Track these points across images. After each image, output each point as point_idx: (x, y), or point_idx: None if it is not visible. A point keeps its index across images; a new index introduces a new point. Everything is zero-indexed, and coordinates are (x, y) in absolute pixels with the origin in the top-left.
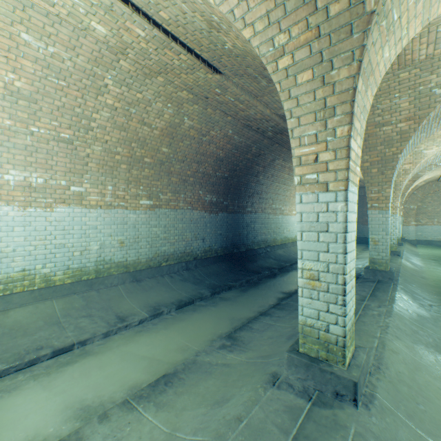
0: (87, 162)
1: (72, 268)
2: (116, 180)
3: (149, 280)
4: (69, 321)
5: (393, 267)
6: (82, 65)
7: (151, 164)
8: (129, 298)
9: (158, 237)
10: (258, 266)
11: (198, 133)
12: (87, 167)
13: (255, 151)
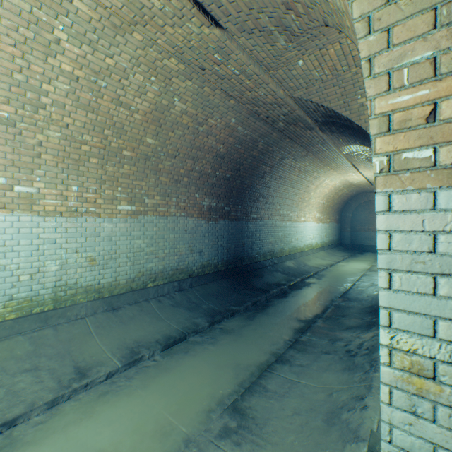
0: (39, 153)
1: (16, 298)
2: (84, 179)
3: (130, 308)
4: (1, 381)
5: None
6: (14, 2)
7: (133, 159)
8: (99, 335)
9: (143, 251)
10: (265, 282)
11: (193, 120)
12: (40, 160)
13: (263, 147)
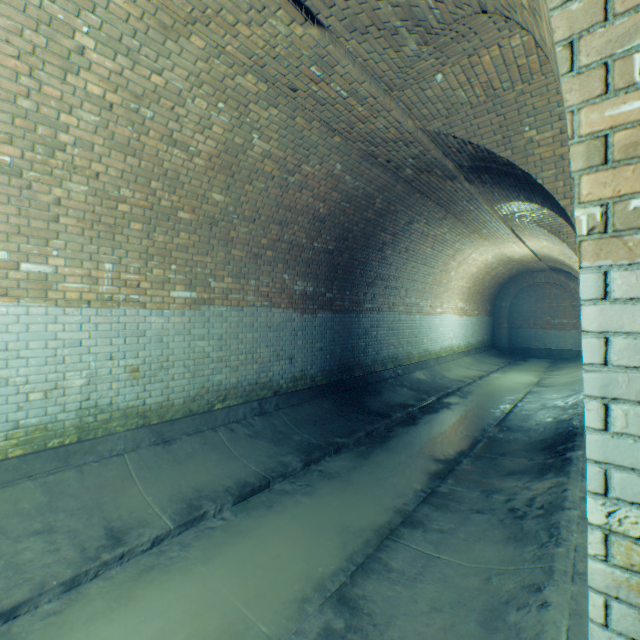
0: (56, 216)
1: (24, 425)
2: (122, 253)
3: (188, 440)
4: None
5: None
6: None
7: (193, 223)
8: (144, 480)
9: (208, 357)
10: (385, 402)
11: (280, 167)
12: (58, 226)
13: (381, 205)
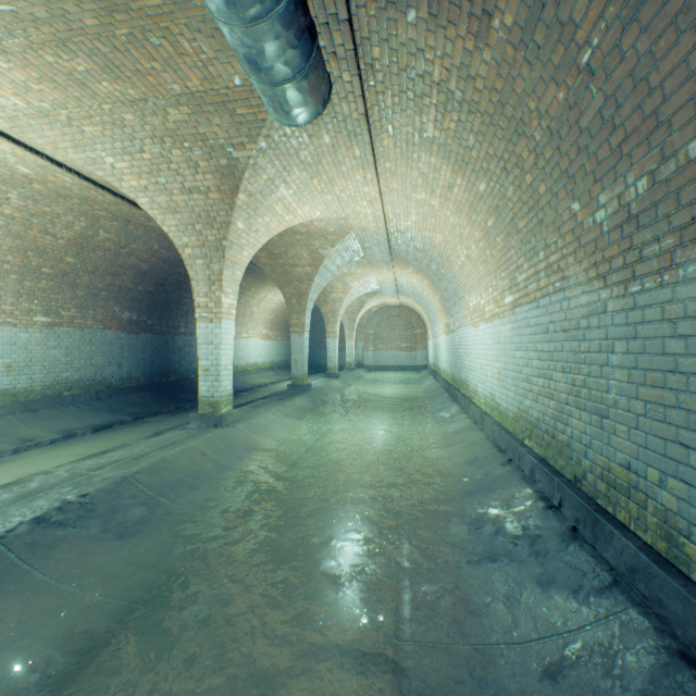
0: None
1: None
2: (3, 293)
3: (50, 410)
4: None
5: (320, 385)
6: None
7: (52, 275)
8: (28, 426)
9: (59, 361)
10: (194, 395)
11: (117, 245)
12: None
13: None
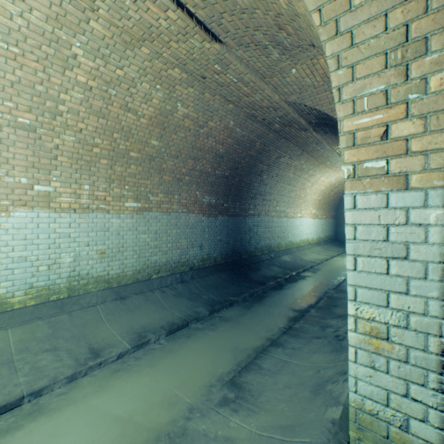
0: (55, 156)
1: (36, 286)
2: (95, 178)
3: (136, 297)
4: (26, 358)
5: None
6: (38, 24)
7: (139, 159)
8: (110, 321)
9: (148, 245)
10: (262, 275)
11: (194, 123)
12: (57, 162)
13: (260, 147)
